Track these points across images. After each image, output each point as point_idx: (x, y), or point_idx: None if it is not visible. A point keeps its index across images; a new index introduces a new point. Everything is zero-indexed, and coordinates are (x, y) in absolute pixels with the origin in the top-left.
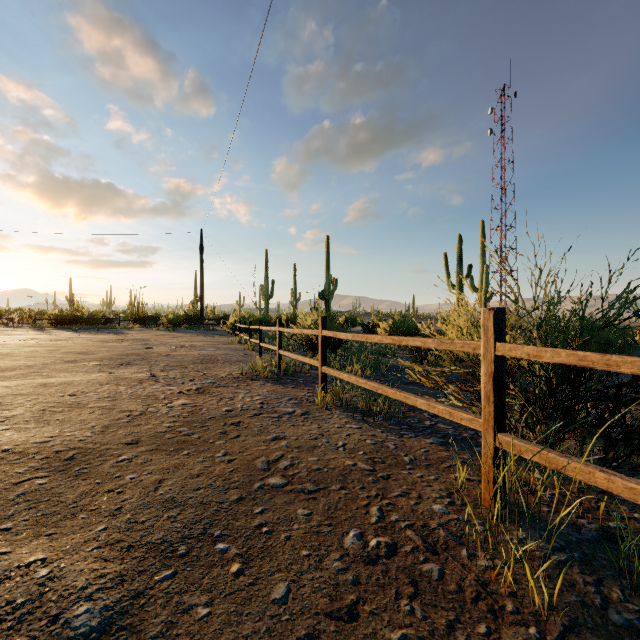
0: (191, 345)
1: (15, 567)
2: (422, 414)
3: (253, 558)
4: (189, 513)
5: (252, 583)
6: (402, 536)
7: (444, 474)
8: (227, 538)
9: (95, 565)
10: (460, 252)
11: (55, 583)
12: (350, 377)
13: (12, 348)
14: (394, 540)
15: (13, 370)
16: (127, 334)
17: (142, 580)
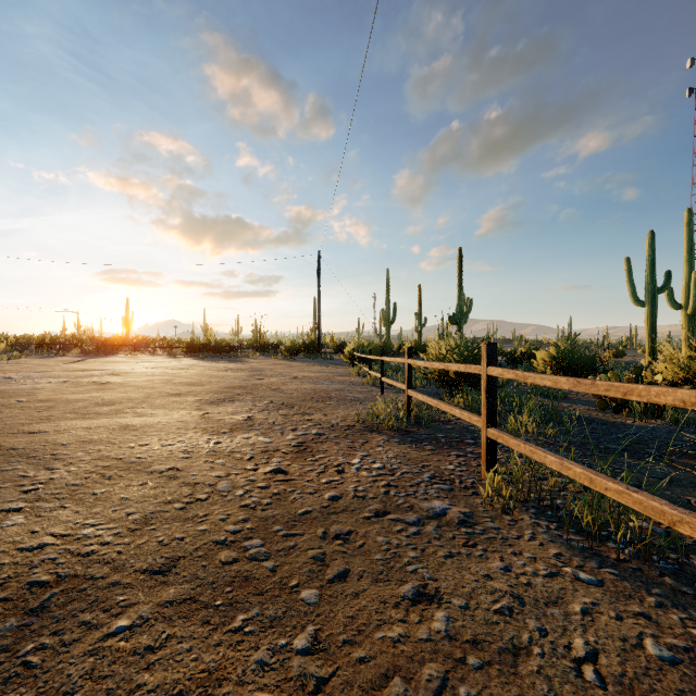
0: (304, 376)
1: None
2: None
3: None
4: None
5: None
6: None
7: None
8: None
9: None
10: (652, 255)
11: None
12: (566, 465)
13: (134, 377)
14: None
15: (112, 404)
16: (246, 363)
17: None
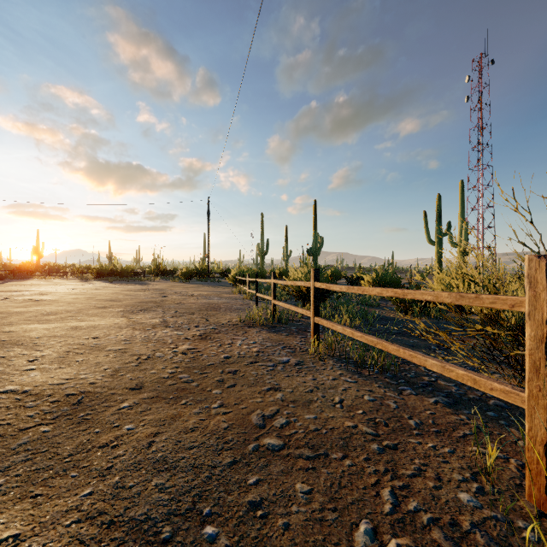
0: (199, 294)
1: None
2: (418, 368)
3: None
4: (179, 479)
5: None
6: (427, 538)
7: (460, 445)
8: (217, 518)
9: None
10: (439, 210)
11: None
12: (344, 329)
13: (60, 296)
14: (417, 543)
15: (55, 314)
16: (150, 285)
17: None
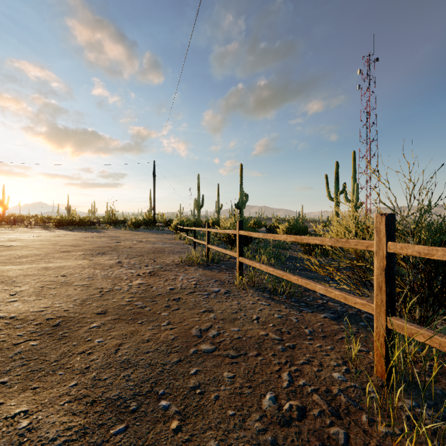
0: (147, 240)
1: (3, 418)
2: (315, 294)
3: (189, 415)
4: (140, 373)
5: (188, 440)
6: (309, 400)
7: (338, 344)
8: (168, 396)
9: (64, 418)
10: (337, 174)
11: (32, 434)
12: (261, 266)
13: (28, 242)
14: (303, 403)
15: (26, 257)
16: (104, 232)
17: (100, 433)
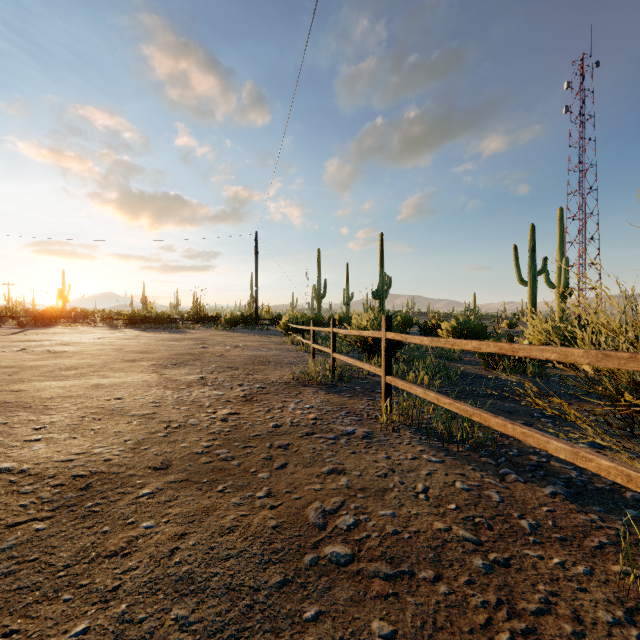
0: (245, 345)
1: None
2: (521, 443)
3: None
4: (208, 608)
5: None
6: None
7: (598, 562)
8: None
9: None
10: (533, 244)
11: None
12: (426, 393)
13: (84, 346)
14: None
15: (75, 369)
16: (188, 333)
17: None
